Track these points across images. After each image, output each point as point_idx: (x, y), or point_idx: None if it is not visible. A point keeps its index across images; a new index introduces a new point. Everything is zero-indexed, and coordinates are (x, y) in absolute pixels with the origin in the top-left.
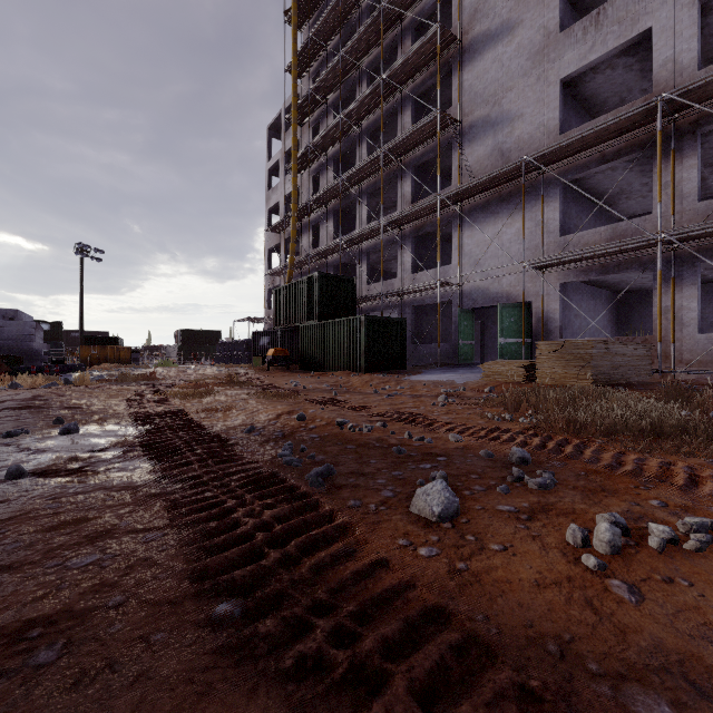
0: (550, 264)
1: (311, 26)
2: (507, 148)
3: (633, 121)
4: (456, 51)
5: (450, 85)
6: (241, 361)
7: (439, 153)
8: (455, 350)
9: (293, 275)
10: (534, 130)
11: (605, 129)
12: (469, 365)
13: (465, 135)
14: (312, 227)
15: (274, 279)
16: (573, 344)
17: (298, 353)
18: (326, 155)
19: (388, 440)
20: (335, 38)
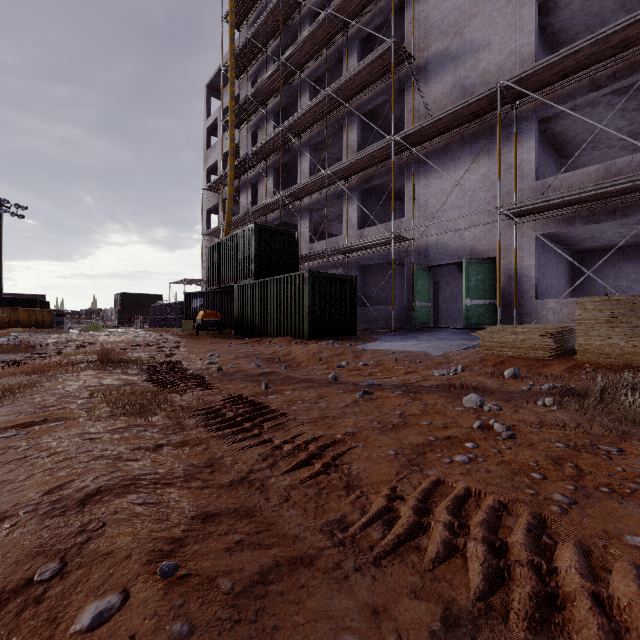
0: (529, 211)
1: None
2: (470, 83)
3: None
4: None
5: (400, 26)
6: (174, 325)
7: (393, 88)
8: (408, 313)
9: None
10: (503, 60)
11: (606, 41)
12: (427, 330)
13: (419, 73)
14: (251, 185)
15: (212, 240)
16: None
17: (233, 316)
18: (266, 108)
19: None
20: None
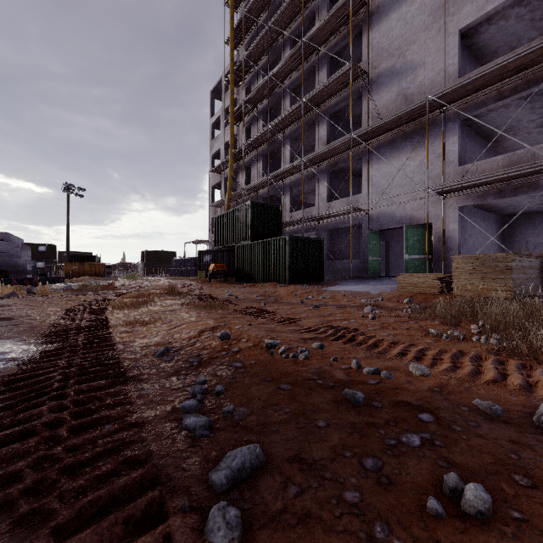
0: (451, 190)
1: (245, 7)
2: (410, 93)
3: (531, 59)
4: (365, 15)
5: (359, 45)
6: (189, 274)
7: (351, 99)
8: (364, 265)
9: (231, 206)
10: (435, 76)
11: (504, 67)
12: (377, 278)
13: (373, 84)
14: (246, 168)
15: (216, 209)
16: (491, 257)
17: (234, 268)
18: (257, 109)
19: (332, 373)
20: (264, 15)
